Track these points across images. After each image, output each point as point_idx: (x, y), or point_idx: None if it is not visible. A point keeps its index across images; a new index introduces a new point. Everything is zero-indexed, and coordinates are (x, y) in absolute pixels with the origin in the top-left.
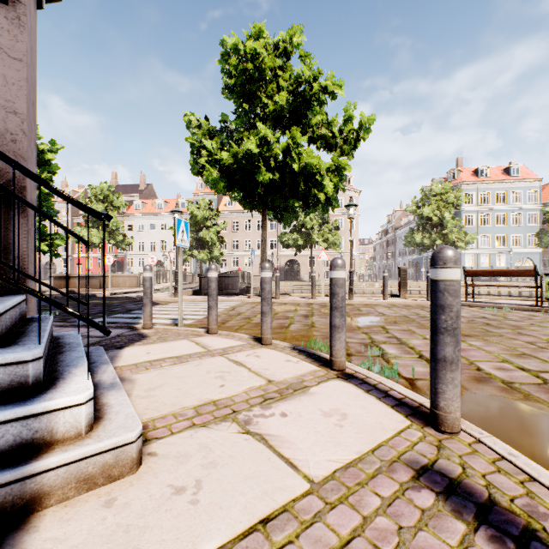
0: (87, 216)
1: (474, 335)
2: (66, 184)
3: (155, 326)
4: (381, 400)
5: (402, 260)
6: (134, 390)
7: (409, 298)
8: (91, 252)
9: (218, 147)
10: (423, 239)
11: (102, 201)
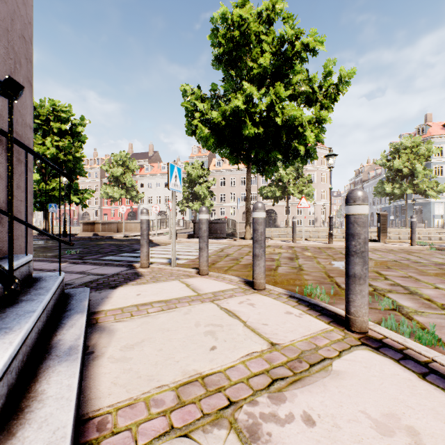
0: (110, 177)
1: None
2: (97, 154)
3: (151, 265)
4: None
5: (370, 209)
6: (109, 347)
7: (389, 242)
8: (114, 205)
9: (208, 108)
10: (393, 189)
11: (121, 165)
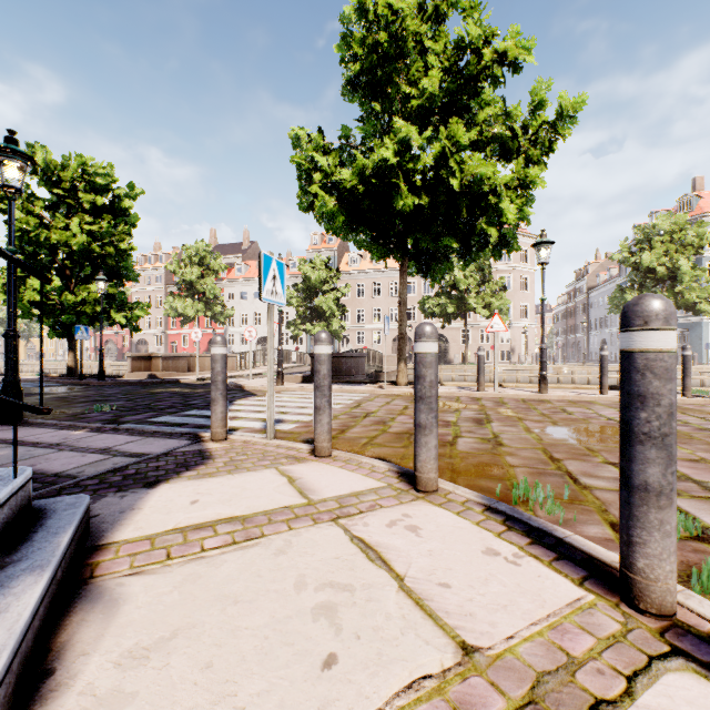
0: (181, 283)
1: None
2: (160, 246)
3: (231, 436)
4: None
5: (600, 334)
6: (92, 657)
7: None
8: (186, 328)
9: (335, 164)
10: None
11: (198, 264)
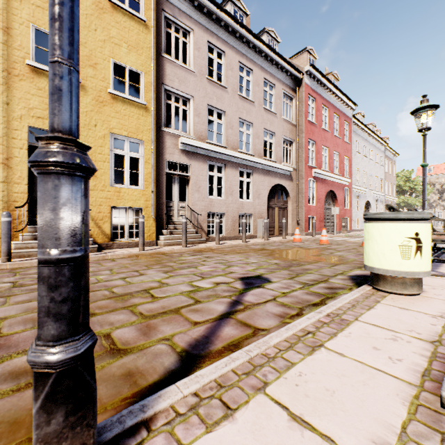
0: None
1: None
2: None
3: None
4: None
5: None
6: None
7: None
8: None
9: None
10: None
11: None
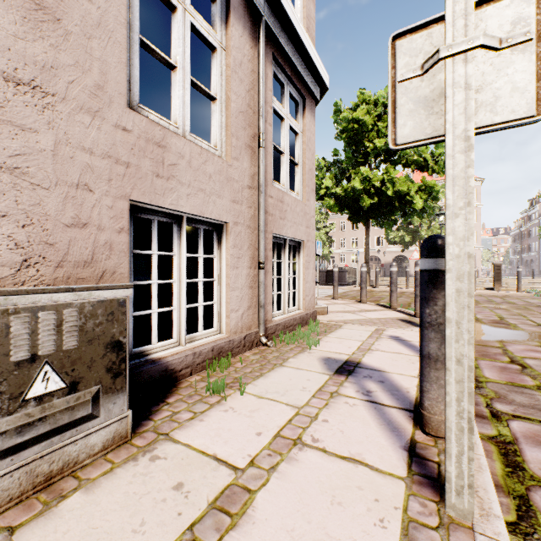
0: None
1: (507, 309)
2: None
3: None
4: (403, 314)
5: None
6: None
7: (504, 290)
8: None
9: (333, 184)
10: None
11: None
